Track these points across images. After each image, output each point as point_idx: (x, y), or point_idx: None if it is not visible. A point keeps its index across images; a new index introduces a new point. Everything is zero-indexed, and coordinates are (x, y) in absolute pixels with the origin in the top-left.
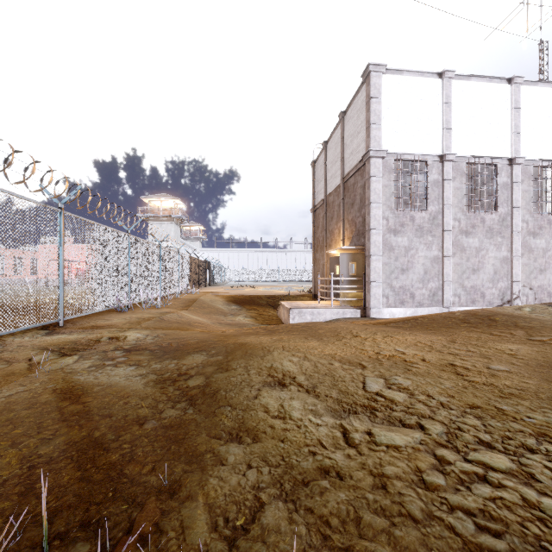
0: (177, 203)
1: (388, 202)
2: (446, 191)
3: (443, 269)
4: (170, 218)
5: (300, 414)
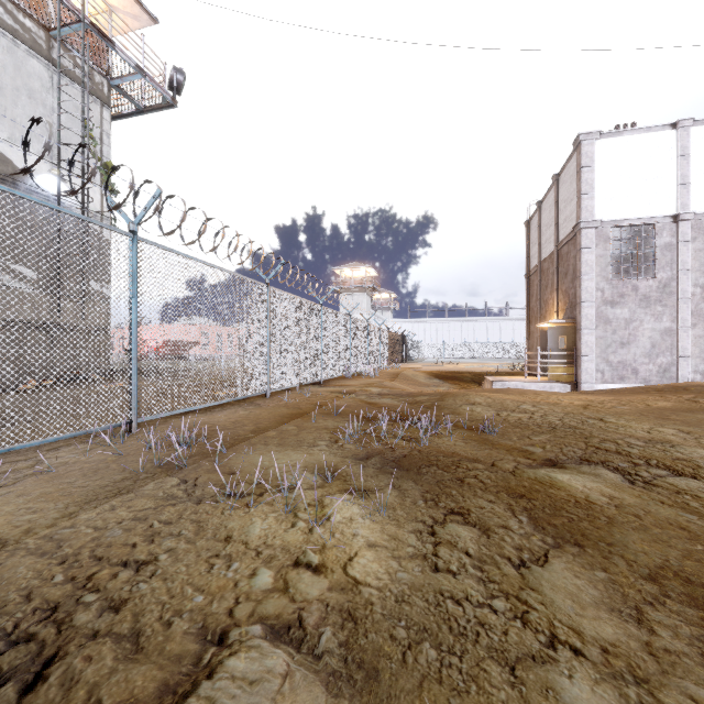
0: (368, 271)
1: (603, 272)
2: (681, 254)
3: (678, 342)
4: (361, 289)
5: (480, 410)
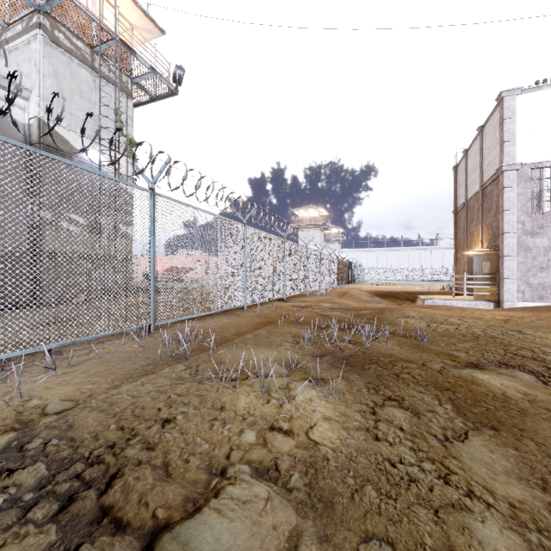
0: (321, 211)
1: (524, 207)
2: None
3: None
4: (315, 225)
5: (413, 322)
